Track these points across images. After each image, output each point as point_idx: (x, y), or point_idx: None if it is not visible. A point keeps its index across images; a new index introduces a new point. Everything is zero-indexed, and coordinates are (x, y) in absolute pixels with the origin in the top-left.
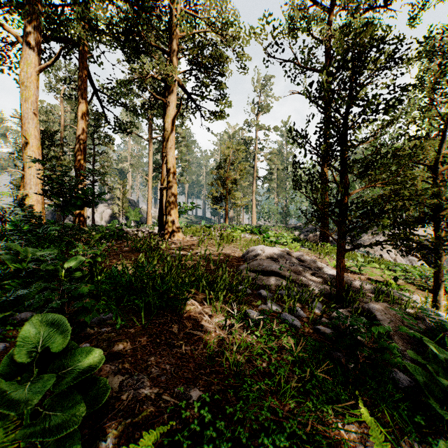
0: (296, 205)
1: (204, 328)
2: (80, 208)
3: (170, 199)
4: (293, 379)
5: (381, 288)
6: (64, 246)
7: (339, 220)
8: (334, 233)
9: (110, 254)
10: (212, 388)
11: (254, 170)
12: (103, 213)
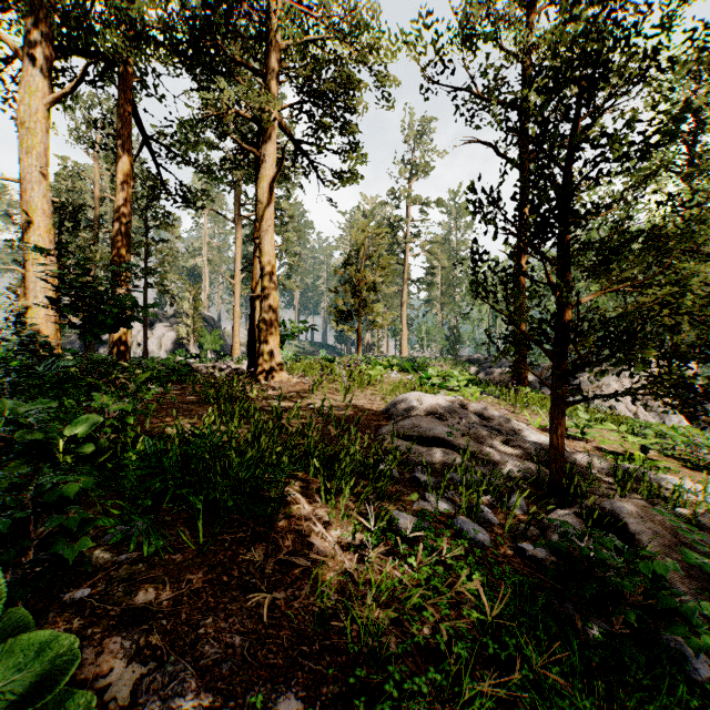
0: (472, 325)
1: (314, 550)
2: (112, 330)
3: (266, 315)
4: (483, 663)
5: (623, 467)
6: (84, 393)
7: (556, 350)
8: (544, 373)
9: (163, 407)
10: (323, 689)
11: (404, 269)
12: (162, 338)
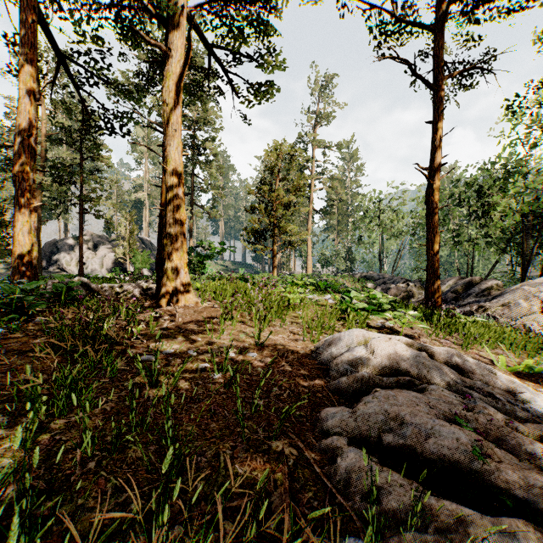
0: (366, 247)
1: None
2: None
3: (171, 231)
4: None
5: None
6: None
7: None
8: None
9: None
10: None
11: (309, 201)
12: (104, 258)
